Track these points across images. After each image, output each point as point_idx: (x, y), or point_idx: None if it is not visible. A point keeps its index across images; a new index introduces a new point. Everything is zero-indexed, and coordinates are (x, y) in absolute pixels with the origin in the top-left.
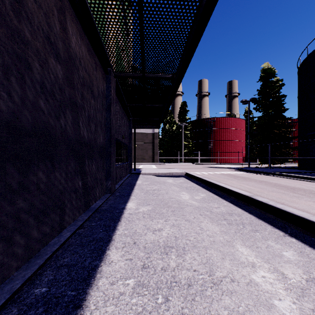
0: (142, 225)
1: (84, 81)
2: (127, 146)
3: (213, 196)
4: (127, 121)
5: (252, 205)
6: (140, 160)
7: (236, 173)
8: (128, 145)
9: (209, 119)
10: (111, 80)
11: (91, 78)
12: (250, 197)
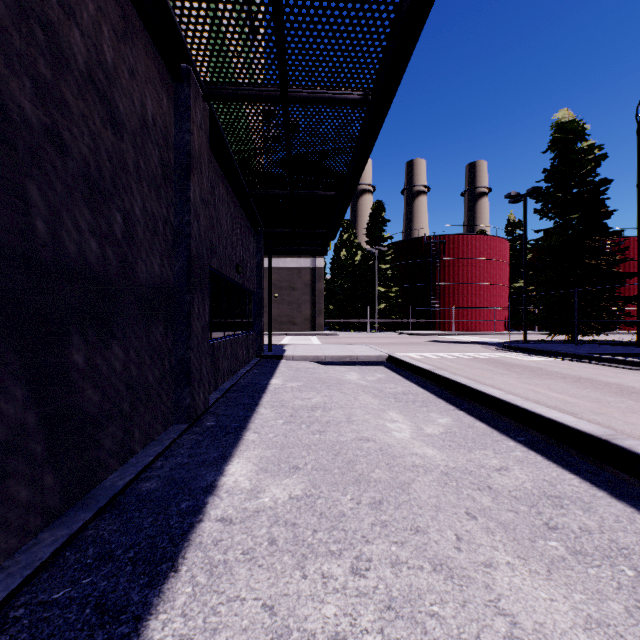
0: (259, 607)
1: (61, 45)
2: (252, 293)
3: (474, 423)
4: (250, 234)
5: (619, 468)
6: (285, 325)
7: (503, 356)
8: (253, 291)
9: (432, 238)
10: (193, 101)
11: (104, 57)
12: (608, 442)
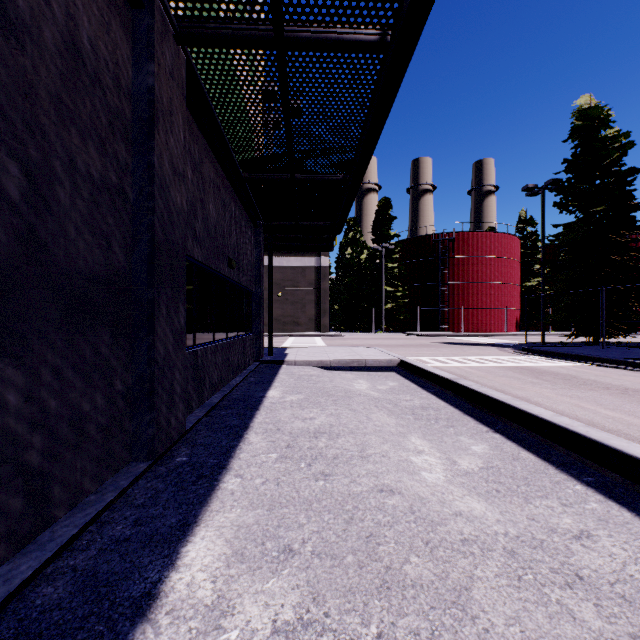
0: None
1: None
2: (250, 292)
3: (518, 453)
4: (247, 226)
5: None
6: (289, 326)
7: (526, 361)
8: (251, 289)
9: (441, 236)
10: (158, 36)
11: None
12: None
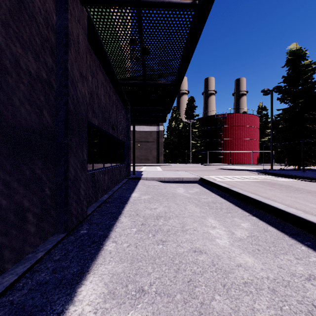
0: None
1: None
2: (123, 143)
3: (267, 227)
4: (122, 108)
5: None
6: (143, 160)
7: (264, 178)
8: (124, 141)
9: (219, 115)
10: None
11: None
12: None
